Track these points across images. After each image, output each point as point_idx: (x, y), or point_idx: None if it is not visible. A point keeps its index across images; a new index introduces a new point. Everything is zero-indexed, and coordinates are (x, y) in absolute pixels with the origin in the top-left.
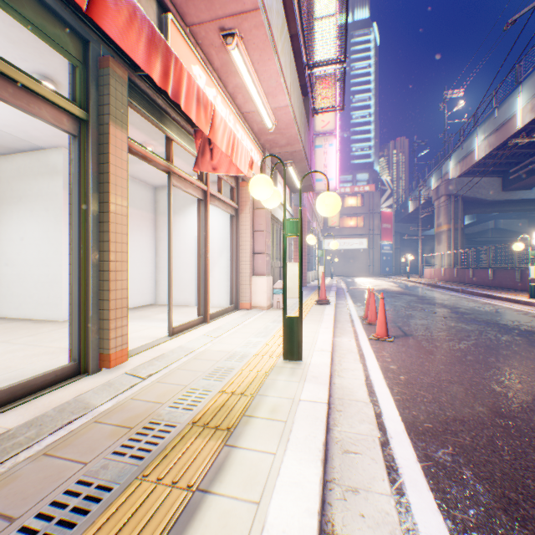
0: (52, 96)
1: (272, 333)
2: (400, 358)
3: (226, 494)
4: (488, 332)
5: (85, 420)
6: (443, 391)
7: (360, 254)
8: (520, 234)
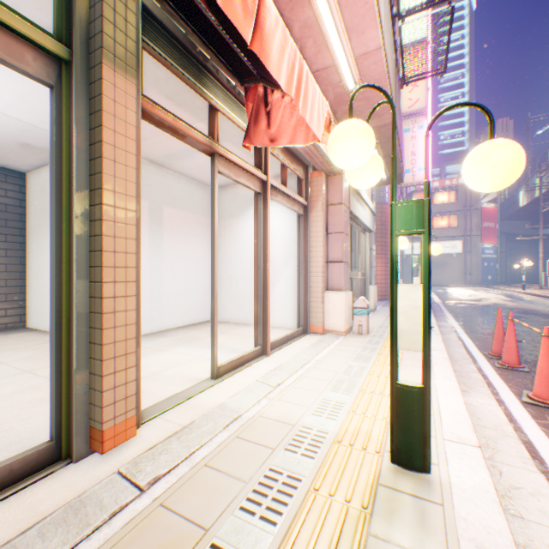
0: None
1: (359, 383)
2: None
3: None
4: None
5: None
6: None
7: (452, 259)
8: None
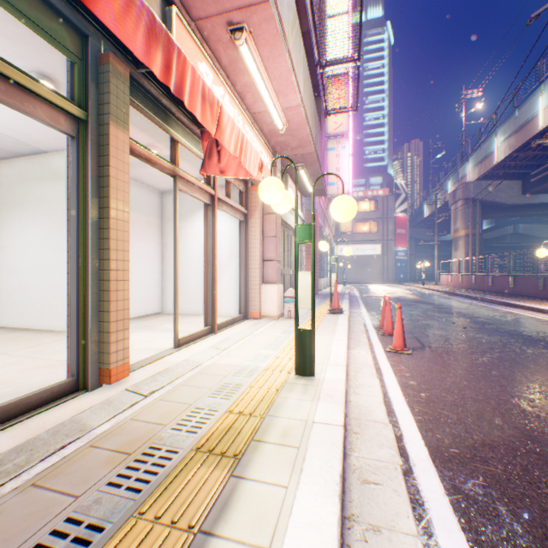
0: (47, 94)
1: (283, 344)
2: (420, 372)
3: (231, 537)
4: (512, 344)
5: (80, 443)
6: (468, 411)
7: (374, 260)
8: (541, 239)
